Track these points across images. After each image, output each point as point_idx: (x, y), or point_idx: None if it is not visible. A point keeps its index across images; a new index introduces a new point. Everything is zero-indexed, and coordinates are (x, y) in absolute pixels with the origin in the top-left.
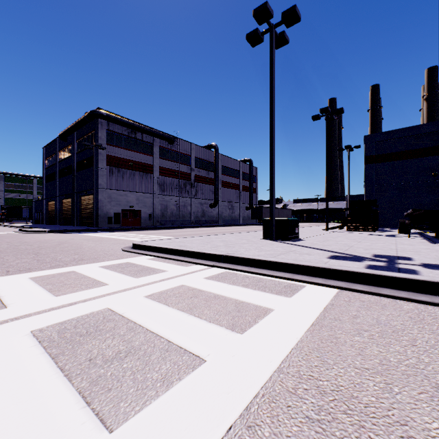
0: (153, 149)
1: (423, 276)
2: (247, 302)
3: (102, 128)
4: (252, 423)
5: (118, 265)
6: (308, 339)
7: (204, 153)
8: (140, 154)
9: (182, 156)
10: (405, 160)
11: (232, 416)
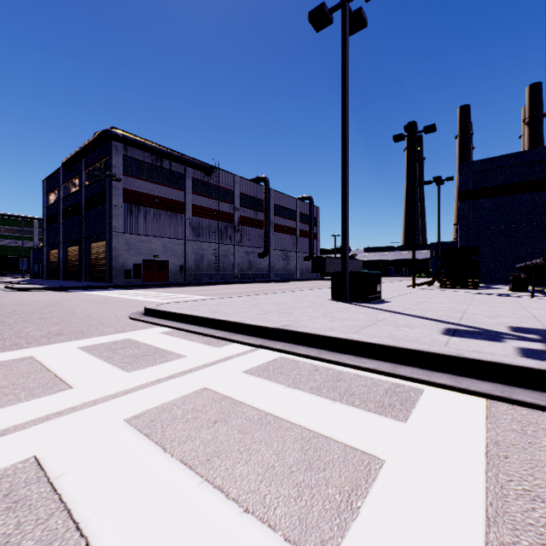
0: (185, 181)
1: None
2: (325, 435)
3: (117, 154)
4: None
5: (110, 344)
6: None
7: (251, 188)
8: (168, 188)
9: (223, 192)
10: (512, 196)
11: None
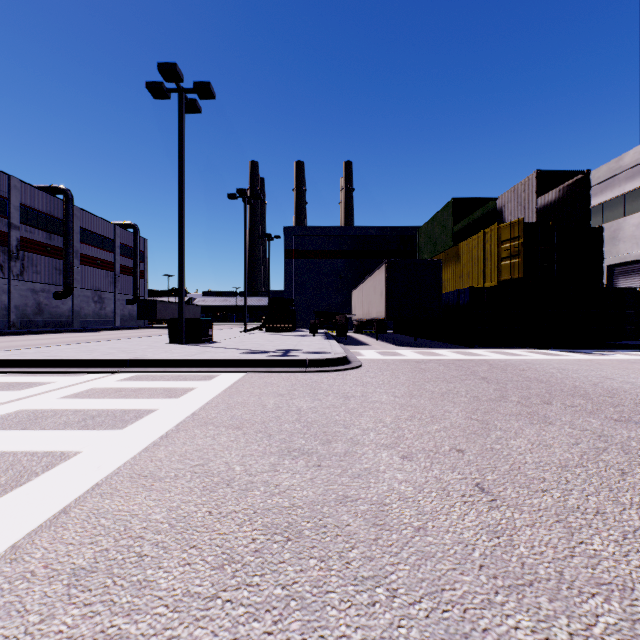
0: None
1: (298, 357)
2: (174, 387)
3: None
4: (197, 414)
5: None
6: (223, 393)
7: (42, 201)
8: None
9: None
10: (319, 260)
11: (186, 415)
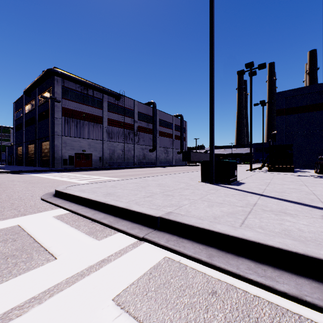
0: (103, 103)
1: None
2: None
3: (58, 84)
4: None
5: None
6: None
7: (145, 109)
8: (92, 108)
9: (127, 110)
10: (310, 112)
11: None
